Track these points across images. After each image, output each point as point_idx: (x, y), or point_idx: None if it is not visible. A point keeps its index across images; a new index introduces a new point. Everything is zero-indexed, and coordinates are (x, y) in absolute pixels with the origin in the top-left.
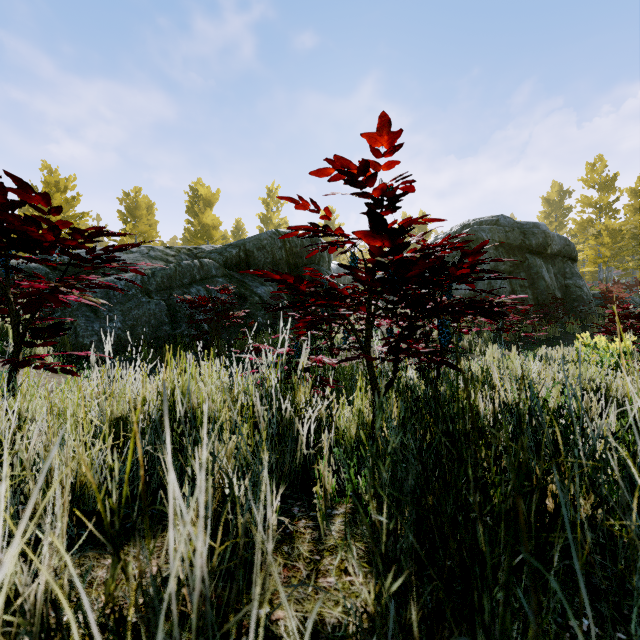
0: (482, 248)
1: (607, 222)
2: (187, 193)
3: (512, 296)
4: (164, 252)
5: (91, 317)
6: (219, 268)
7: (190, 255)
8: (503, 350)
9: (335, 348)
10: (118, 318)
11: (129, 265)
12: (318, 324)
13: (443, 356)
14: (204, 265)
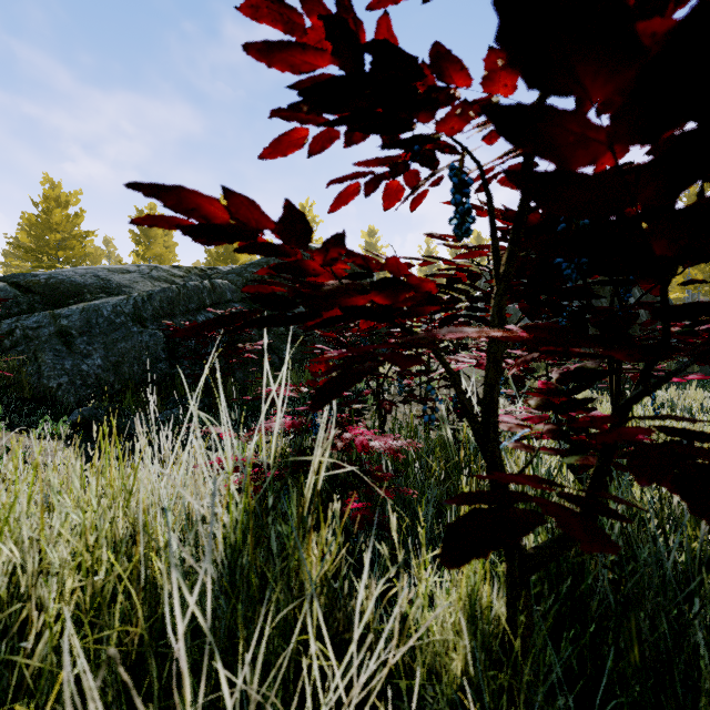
0: None
1: None
2: None
3: None
4: (170, 272)
5: (62, 352)
6: (236, 291)
7: (203, 276)
8: None
9: (385, 400)
10: (98, 353)
11: (124, 287)
12: (358, 375)
13: None
14: (216, 287)
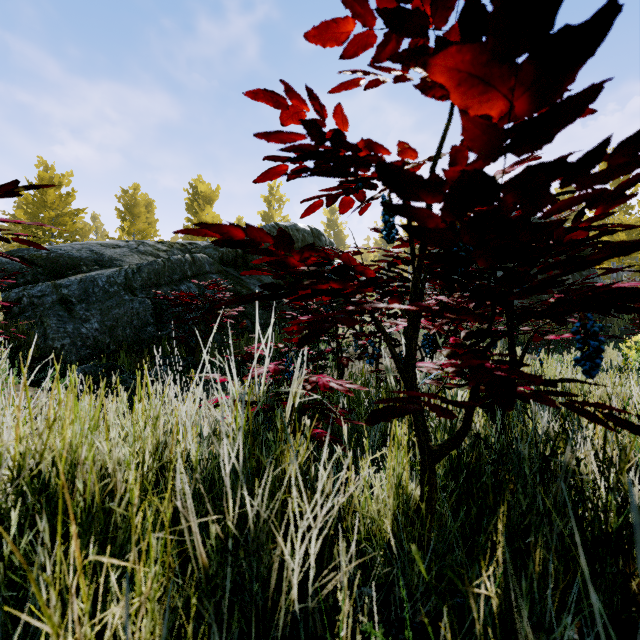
0: (632, 185)
1: (622, 218)
2: (187, 190)
3: (619, 284)
4: (155, 247)
5: (64, 317)
6: (213, 264)
7: (183, 250)
8: (546, 357)
9: (343, 357)
10: (96, 318)
11: (115, 260)
12: (322, 330)
13: (515, 377)
14: (196, 260)
